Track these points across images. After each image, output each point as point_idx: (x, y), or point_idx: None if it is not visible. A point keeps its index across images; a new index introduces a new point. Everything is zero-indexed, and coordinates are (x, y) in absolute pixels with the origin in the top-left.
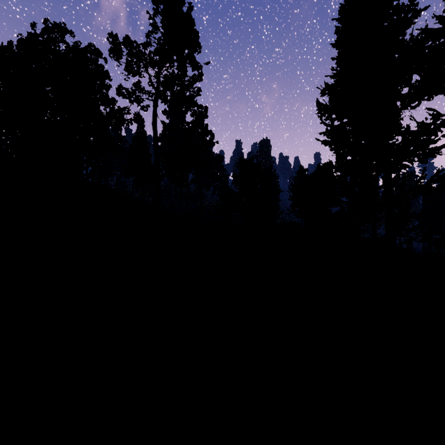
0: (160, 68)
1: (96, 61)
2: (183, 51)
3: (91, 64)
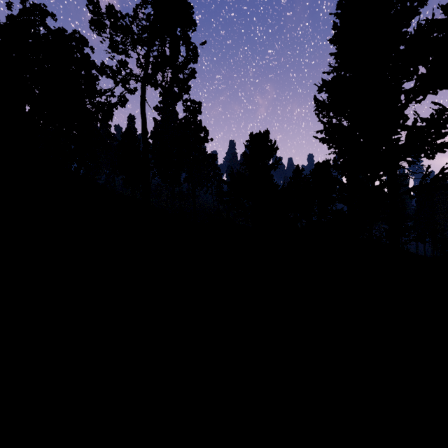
0: (149, 46)
1: (82, 49)
2: (176, 28)
3: (76, 52)
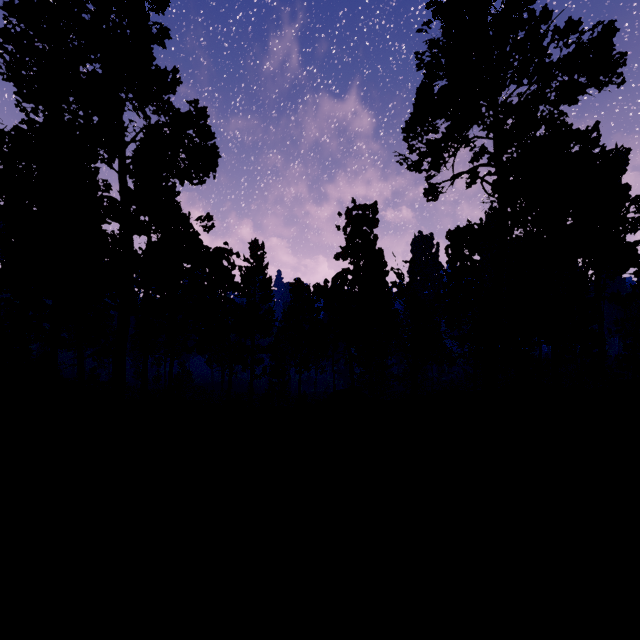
0: None
1: None
2: None
3: None
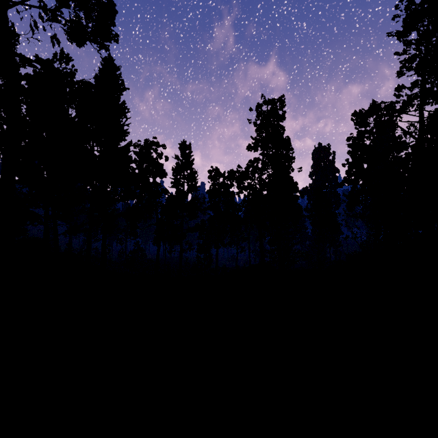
0: None
1: None
2: None
3: None
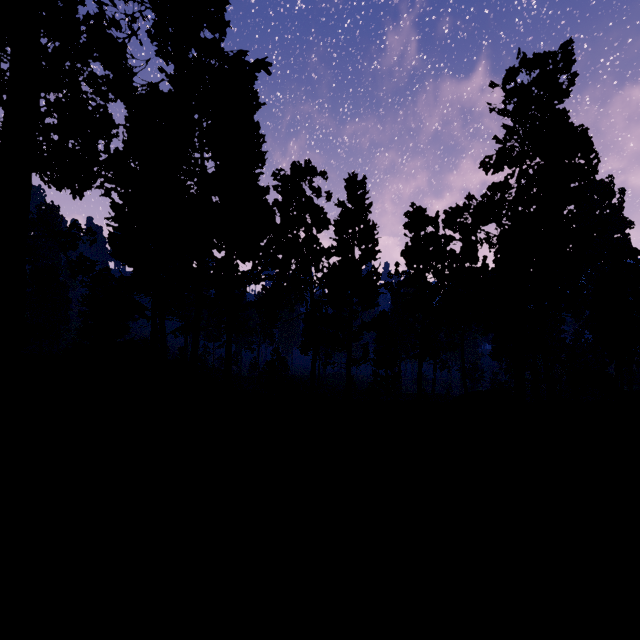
0: None
1: None
2: None
3: None
